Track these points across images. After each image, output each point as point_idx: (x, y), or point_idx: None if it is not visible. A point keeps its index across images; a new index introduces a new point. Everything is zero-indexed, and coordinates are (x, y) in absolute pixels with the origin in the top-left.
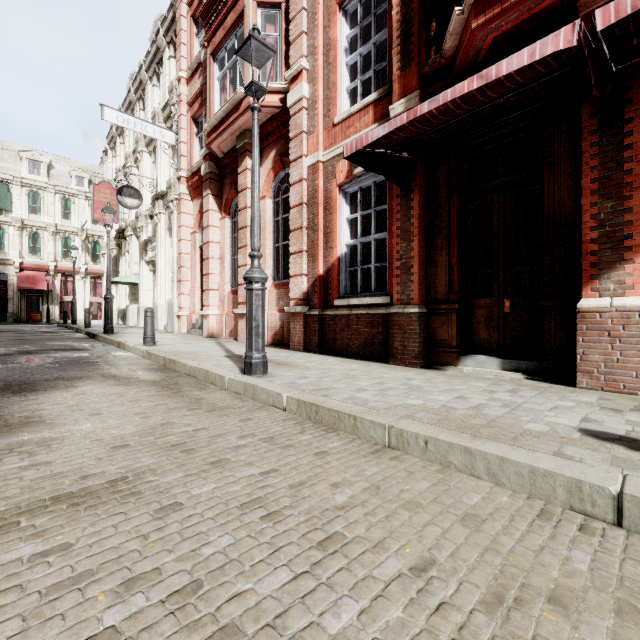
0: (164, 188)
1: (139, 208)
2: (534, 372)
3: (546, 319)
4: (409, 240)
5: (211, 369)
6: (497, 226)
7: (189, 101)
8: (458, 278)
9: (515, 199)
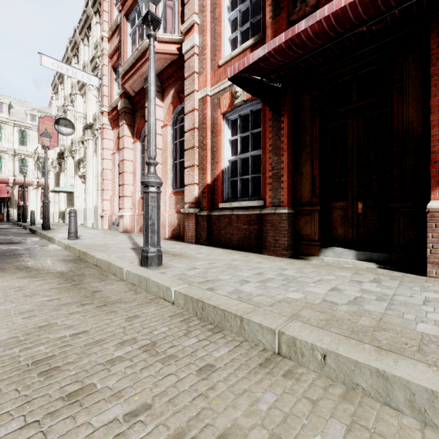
0: (92, 121)
1: (74, 136)
2: (385, 262)
3: (396, 218)
4: (280, 154)
5: (113, 261)
6: (351, 143)
7: (110, 54)
8: (319, 185)
9: (365, 121)
